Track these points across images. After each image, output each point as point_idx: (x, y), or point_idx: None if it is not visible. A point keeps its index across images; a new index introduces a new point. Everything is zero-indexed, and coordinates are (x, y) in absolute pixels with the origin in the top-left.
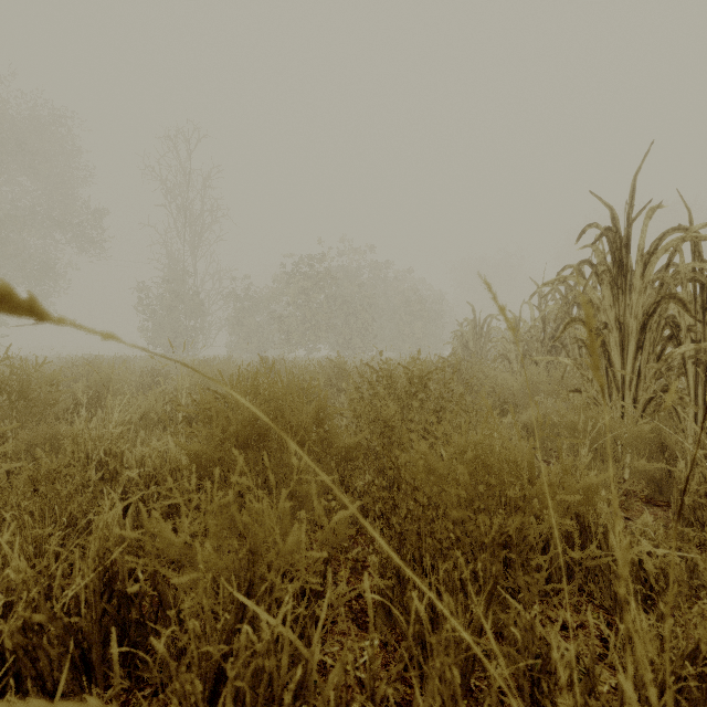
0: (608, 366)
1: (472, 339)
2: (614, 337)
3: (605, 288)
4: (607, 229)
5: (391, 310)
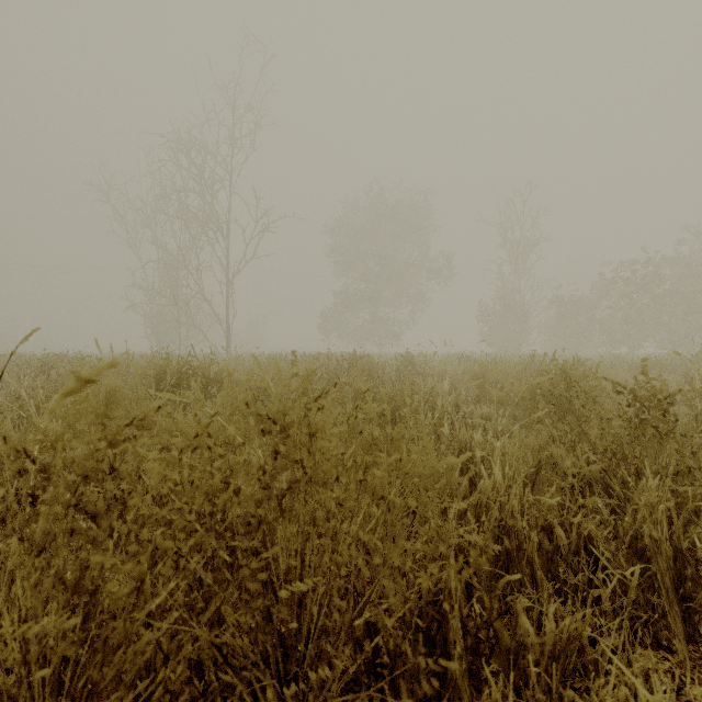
0: None
1: None
2: None
3: None
4: None
5: None
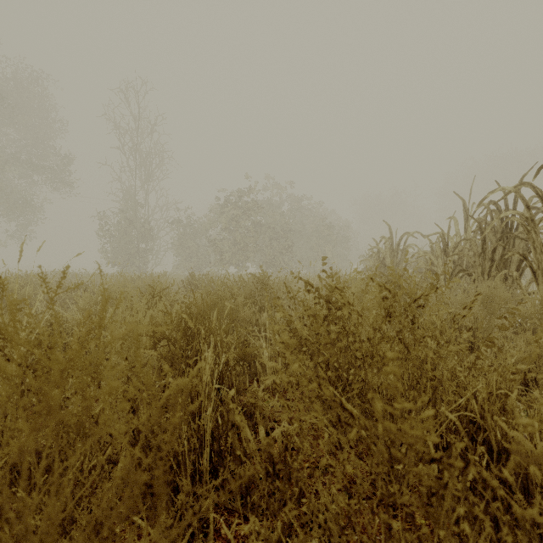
0: None
1: (389, 256)
2: None
3: None
4: None
5: (307, 236)
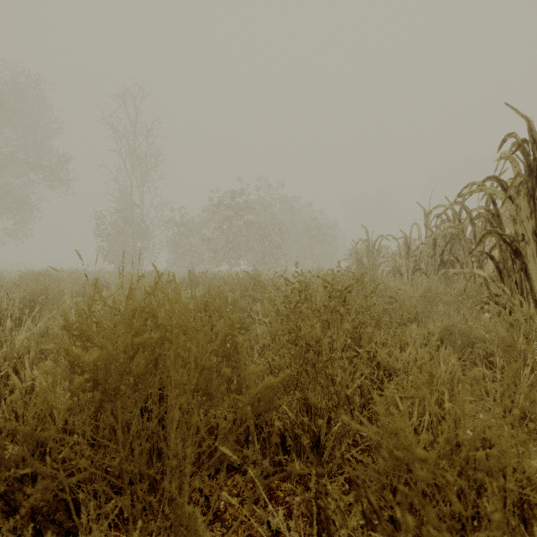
0: (525, 278)
1: (366, 256)
2: (531, 249)
3: (522, 200)
4: (523, 140)
5: (296, 234)
